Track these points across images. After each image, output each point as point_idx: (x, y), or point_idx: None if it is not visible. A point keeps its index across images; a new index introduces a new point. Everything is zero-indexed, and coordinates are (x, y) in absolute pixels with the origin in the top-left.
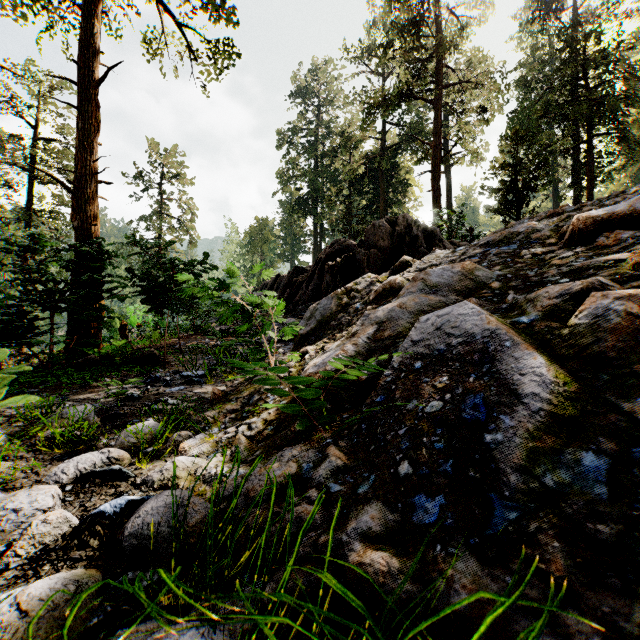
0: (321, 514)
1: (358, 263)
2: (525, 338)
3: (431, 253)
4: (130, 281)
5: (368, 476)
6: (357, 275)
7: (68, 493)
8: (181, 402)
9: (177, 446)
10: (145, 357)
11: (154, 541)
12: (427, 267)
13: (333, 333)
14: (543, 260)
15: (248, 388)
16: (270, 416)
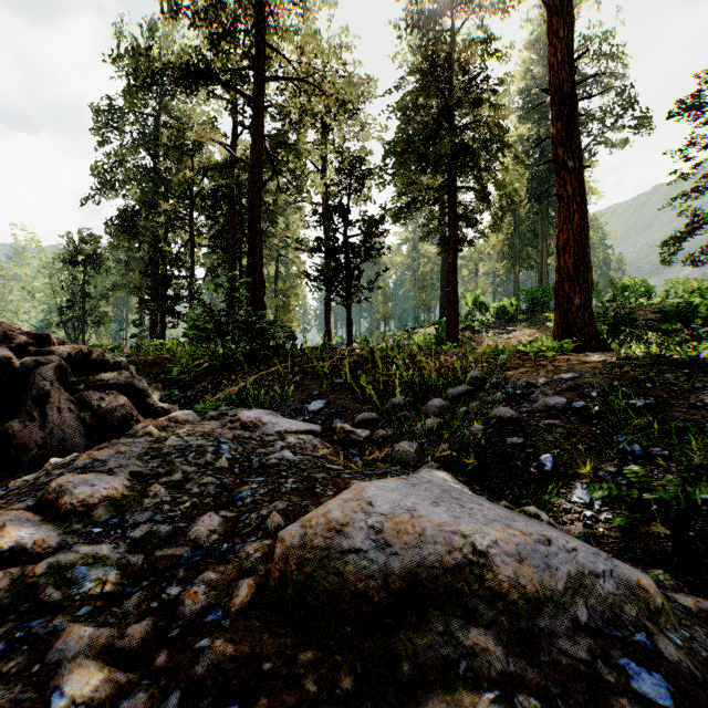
0: None
1: None
2: None
3: None
4: None
5: None
6: None
7: None
8: None
9: None
10: None
11: None
12: None
13: None
14: None
15: None
16: None
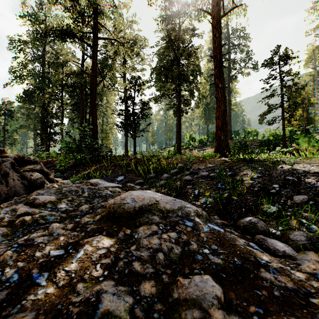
0: None
1: None
2: None
3: None
4: None
5: None
6: None
7: None
8: None
9: None
10: None
11: None
12: None
13: None
14: None
15: None
16: None
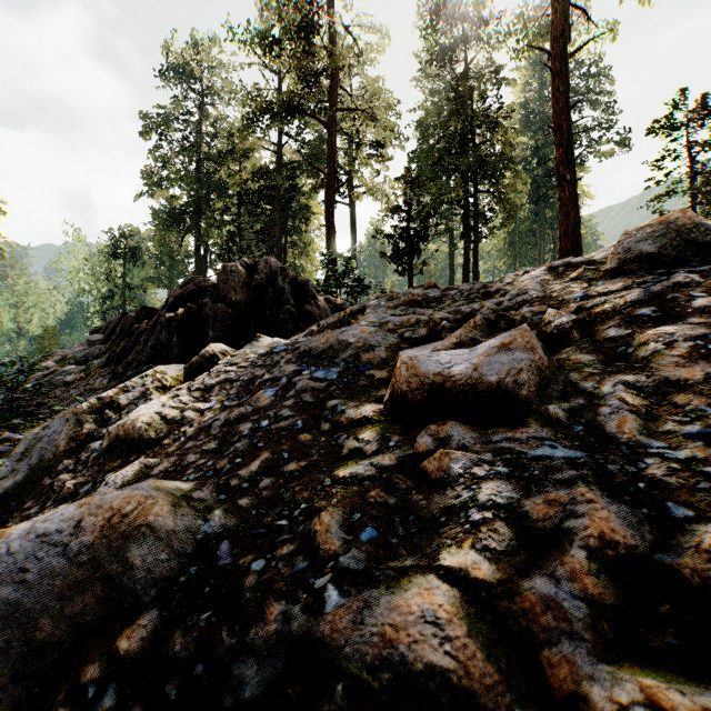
0: None
1: (206, 319)
2: None
3: (253, 342)
4: None
5: None
6: (204, 335)
7: None
8: None
9: None
10: None
11: None
12: (216, 384)
13: (32, 510)
14: (341, 450)
15: None
16: None
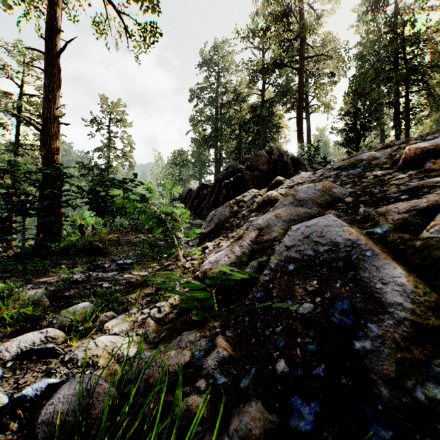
0: (208, 406)
1: (245, 181)
2: (382, 248)
3: (297, 174)
4: (81, 194)
5: (249, 369)
6: (244, 190)
7: (8, 370)
8: (113, 285)
9: (103, 325)
10: (92, 249)
11: (58, 434)
12: (295, 185)
13: (226, 232)
14: (383, 180)
15: (162, 275)
16: (175, 301)
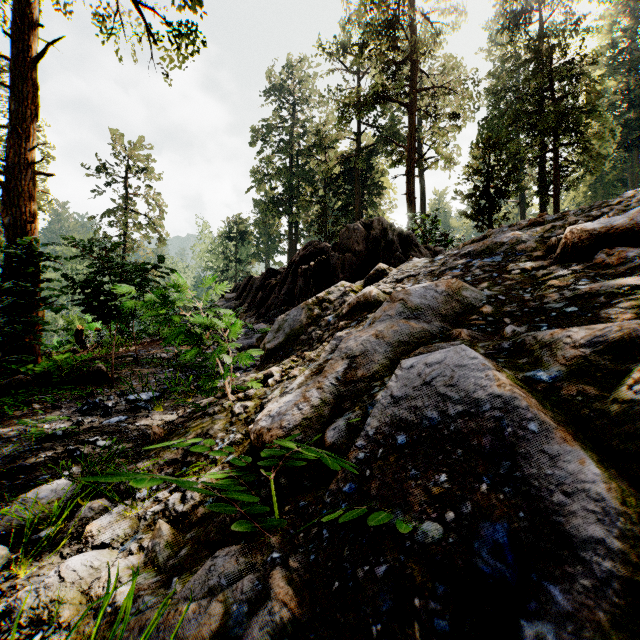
0: None
1: (332, 267)
2: (553, 412)
3: (408, 261)
4: (72, 288)
5: None
6: (331, 280)
7: None
8: (114, 443)
9: (85, 525)
10: (90, 374)
11: None
12: (405, 278)
13: (302, 349)
14: (534, 277)
15: (196, 426)
16: (211, 480)
